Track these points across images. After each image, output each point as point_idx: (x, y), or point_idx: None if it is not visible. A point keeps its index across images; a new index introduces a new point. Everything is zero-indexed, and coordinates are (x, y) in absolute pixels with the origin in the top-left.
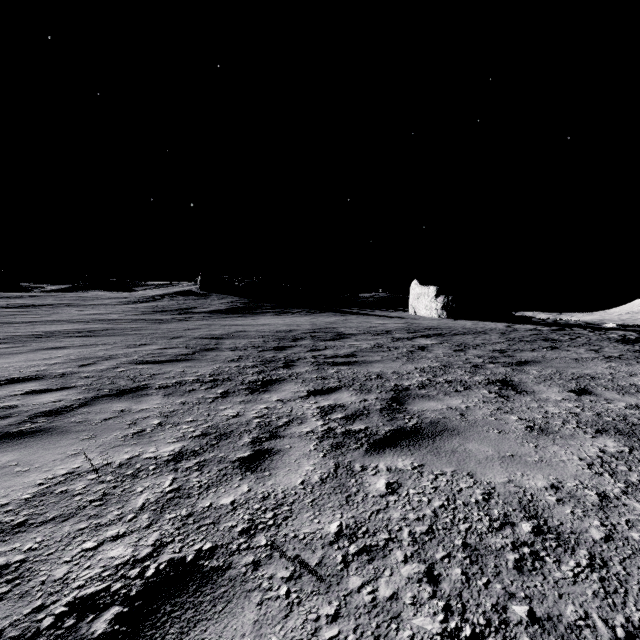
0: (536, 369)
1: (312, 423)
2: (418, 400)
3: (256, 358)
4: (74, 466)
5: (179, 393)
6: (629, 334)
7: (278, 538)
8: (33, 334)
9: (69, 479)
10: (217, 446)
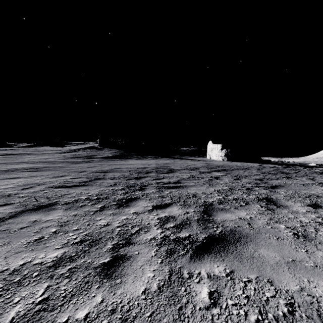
0: (283, 191)
1: (154, 231)
2: (219, 212)
3: (124, 184)
4: None
5: (74, 208)
6: None
7: None
8: (4, 170)
9: None
10: (88, 252)
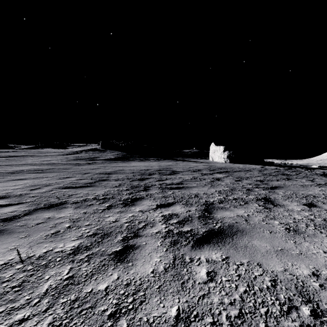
0: (282, 191)
1: (159, 226)
2: (219, 211)
3: (128, 185)
4: (10, 258)
5: (83, 206)
6: (326, 171)
7: (135, 322)
8: (10, 171)
9: (3, 268)
10: (101, 243)
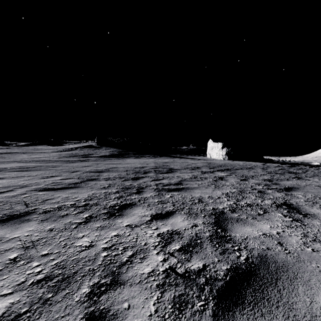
0: (300, 194)
1: (153, 258)
2: (236, 225)
3: (119, 186)
4: None
5: (53, 218)
6: None
7: None
8: None
9: None
10: (48, 304)
